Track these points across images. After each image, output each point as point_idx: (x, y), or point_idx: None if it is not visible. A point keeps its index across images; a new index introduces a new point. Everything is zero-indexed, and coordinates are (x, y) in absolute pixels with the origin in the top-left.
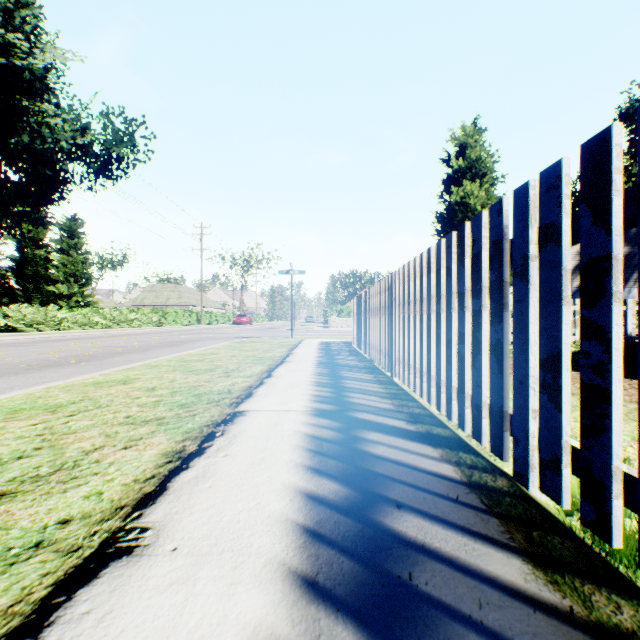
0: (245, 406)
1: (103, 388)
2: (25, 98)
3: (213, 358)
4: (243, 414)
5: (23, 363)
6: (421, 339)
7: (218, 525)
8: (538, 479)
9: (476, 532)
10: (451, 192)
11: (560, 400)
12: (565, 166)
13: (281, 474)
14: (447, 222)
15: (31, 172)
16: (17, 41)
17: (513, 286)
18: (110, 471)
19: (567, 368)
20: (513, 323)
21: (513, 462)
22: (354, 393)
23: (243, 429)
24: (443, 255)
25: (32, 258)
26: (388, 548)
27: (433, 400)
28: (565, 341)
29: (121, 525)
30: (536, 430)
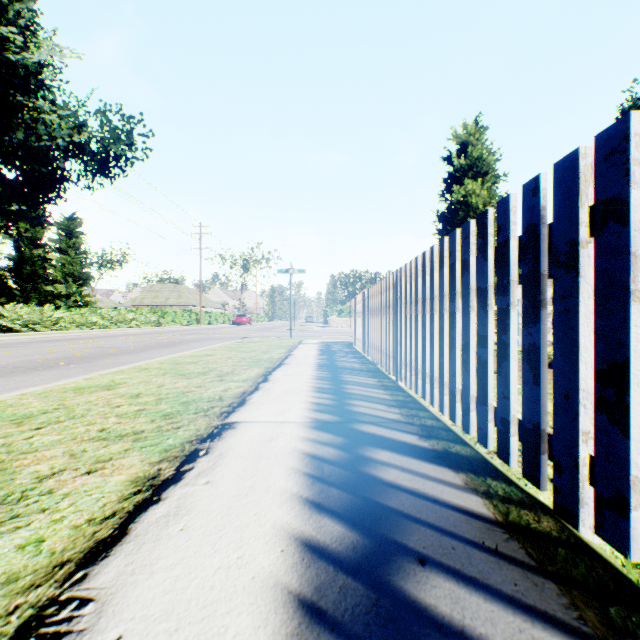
0: (236, 416)
1: (83, 394)
2: (19, 94)
3: (208, 360)
4: (233, 426)
5: (9, 365)
6: (431, 341)
7: (184, 594)
8: (593, 519)
9: (531, 607)
10: (452, 191)
11: (628, 423)
12: (635, 123)
13: (272, 510)
14: (448, 221)
15: (27, 170)
16: (10, 35)
17: (555, 279)
18: (62, 506)
19: (637, 382)
20: (555, 324)
21: (555, 493)
22: (357, 400)
23: (231, 446)
24: (458, 247)
25: (30, 258)
26: (415, 637)
27: (446, 409)
28: (635, 347)
29: (54, 594)
30: (587, 456)
